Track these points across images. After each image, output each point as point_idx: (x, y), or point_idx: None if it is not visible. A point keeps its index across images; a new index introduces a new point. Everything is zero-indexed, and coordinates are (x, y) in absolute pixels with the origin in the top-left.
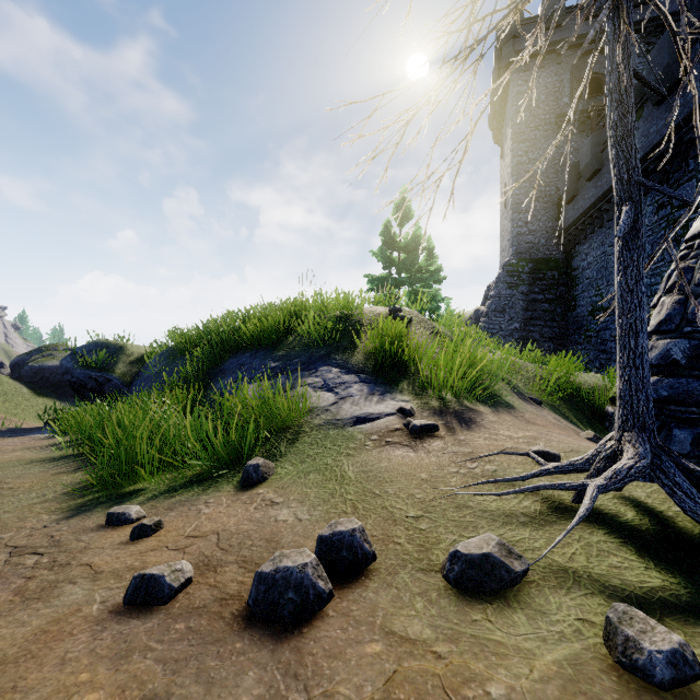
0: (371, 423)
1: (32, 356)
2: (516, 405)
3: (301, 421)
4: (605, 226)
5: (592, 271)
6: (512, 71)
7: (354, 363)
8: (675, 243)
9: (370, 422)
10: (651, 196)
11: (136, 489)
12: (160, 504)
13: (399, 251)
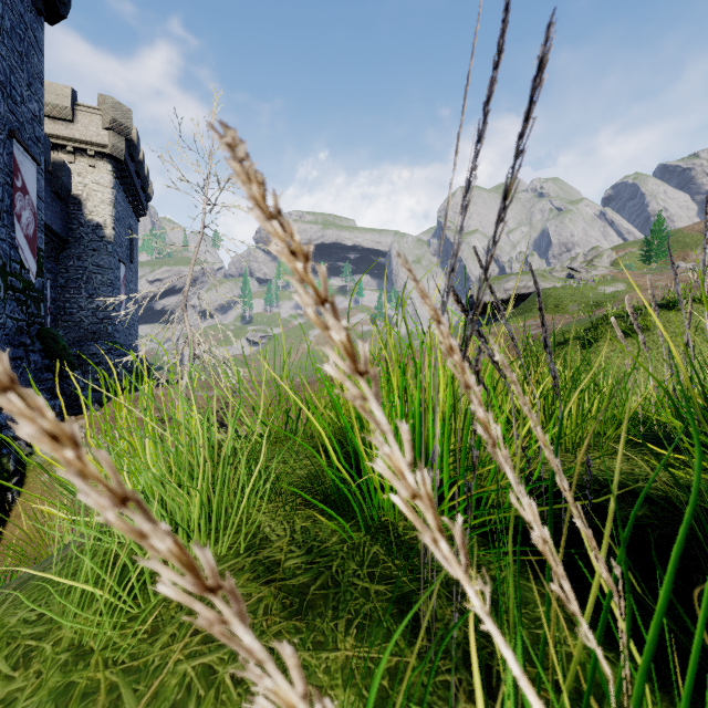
0: None
1: None
2: None
3: None
4: None
5: None
6: None
7: None
8: None
9: None
10: None
11: None
12: None
13: None
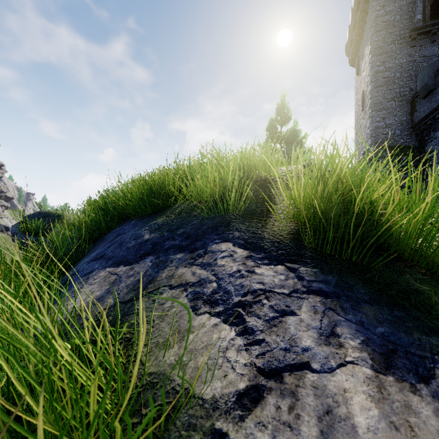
0: None
1: None
2: None
3: None
4: None
5: None
6: (371, 0)
7: (275, 238)
8: None
9: None
10: None
11: None
12: None
13: (281, 142)
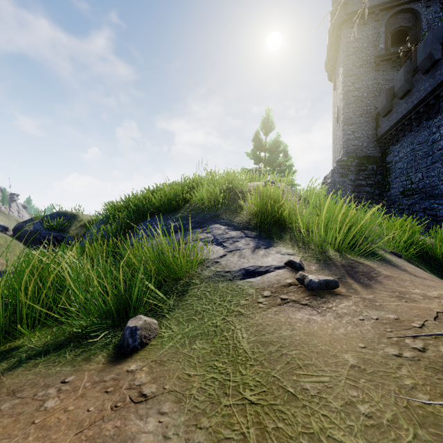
0: (261, 277)
1: (26, 223)
2: (390, 258)
3: (192, 272)
4: (414, 131)
5: (403, 163)
6: (343, 28)
7: (239, 222)
8: None
9: (259, 275)
10: None
11: (10, 347)
12: (9, 380)
13: (265, 152)
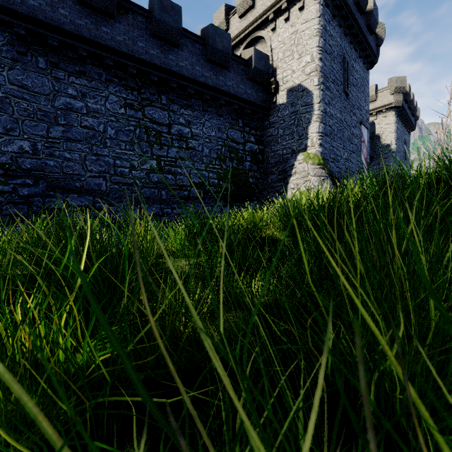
0: None
1: None
2: None
3: None
4: None
5: None
6: None
7: None
8: (148, 144)
9: None
10: (116, 87)
11: None
12: None
13: None
